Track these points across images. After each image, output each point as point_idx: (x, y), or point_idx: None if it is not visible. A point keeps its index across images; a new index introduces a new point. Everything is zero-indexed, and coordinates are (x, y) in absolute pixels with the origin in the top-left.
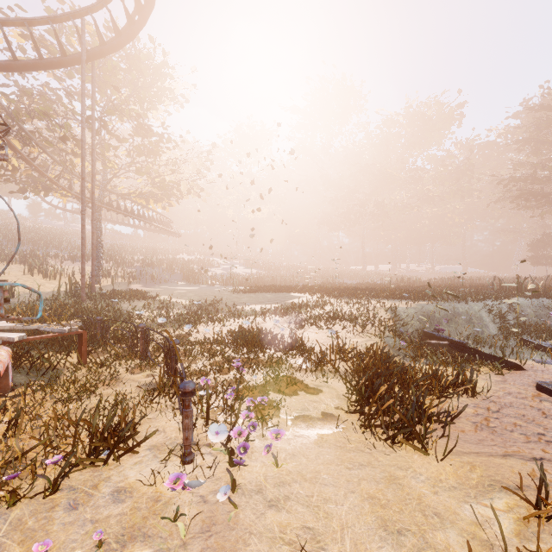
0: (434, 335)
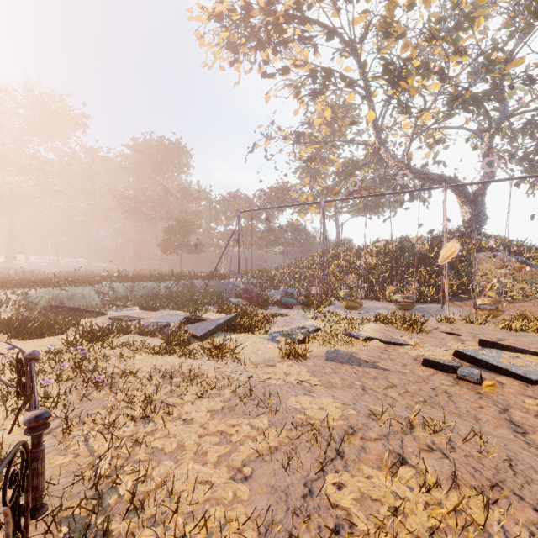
0: (58, 306)
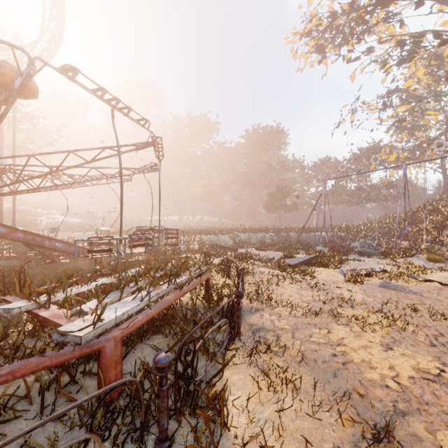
0: (215, 244)
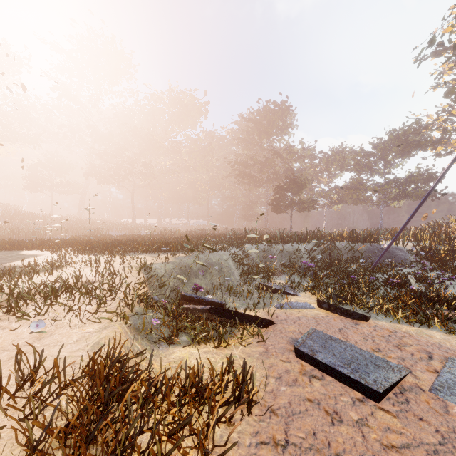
0: (193, 297)
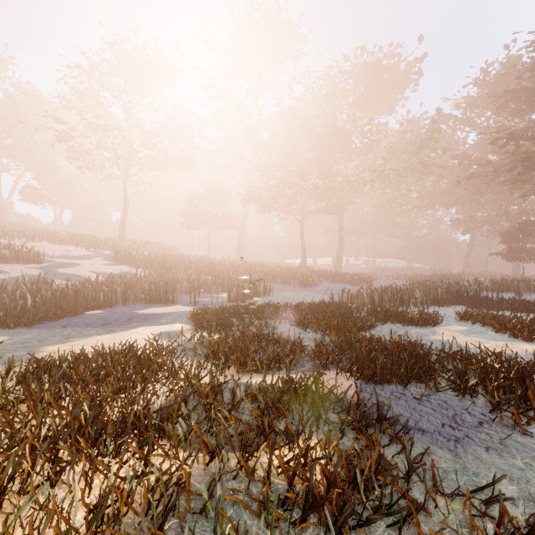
0: None
